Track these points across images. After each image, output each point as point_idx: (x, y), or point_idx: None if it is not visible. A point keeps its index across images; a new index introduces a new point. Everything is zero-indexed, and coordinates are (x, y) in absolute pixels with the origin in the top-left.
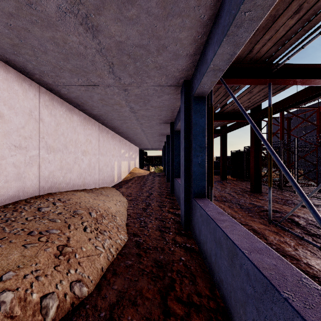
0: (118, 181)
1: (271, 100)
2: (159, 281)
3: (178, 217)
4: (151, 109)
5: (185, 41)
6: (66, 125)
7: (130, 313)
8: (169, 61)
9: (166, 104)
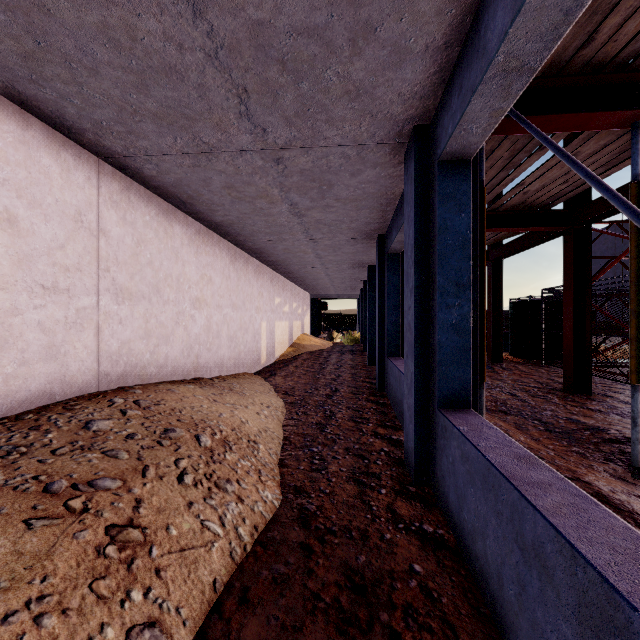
0: (269, 362)
1: (638, 165)
2: (357, 636)
3: (398, 449)
4: (335, 206)
5: (424, 4)
6: (159, 245)
7: None
8: (380, 74)
9: (370, 192)
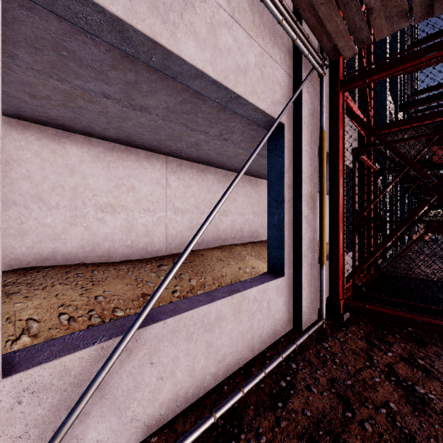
0: None
1: None
2: None
3: None
4: None
5: None
6: None
7: None
8: None
9: None
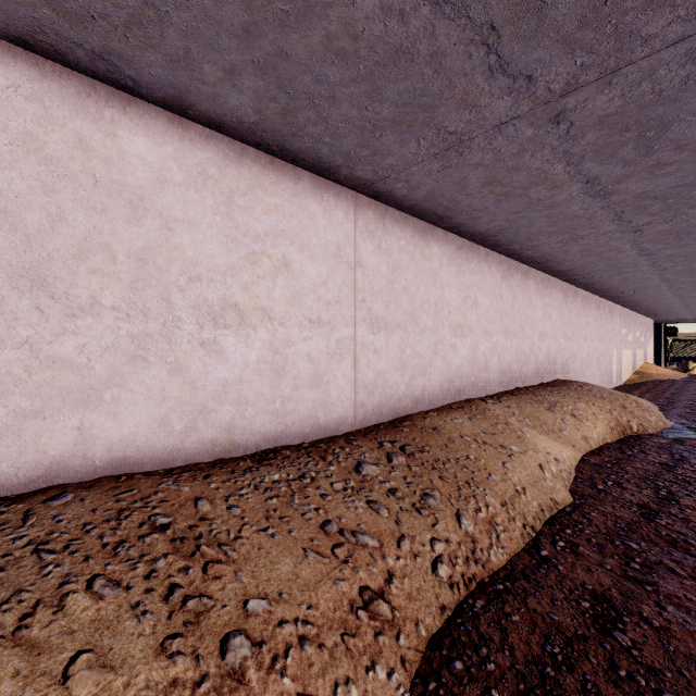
0: (617, 384)
1: None
2: None
3: None
4: None
5: None
6: (573, 310)
7: (692, 441)
8: None
9: None
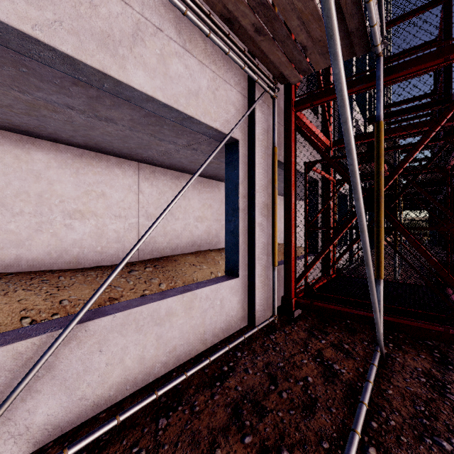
0: None
1: None
2: None
3: None
4: None
5: None
6: (280, 208)
7: None
8: None
9: None
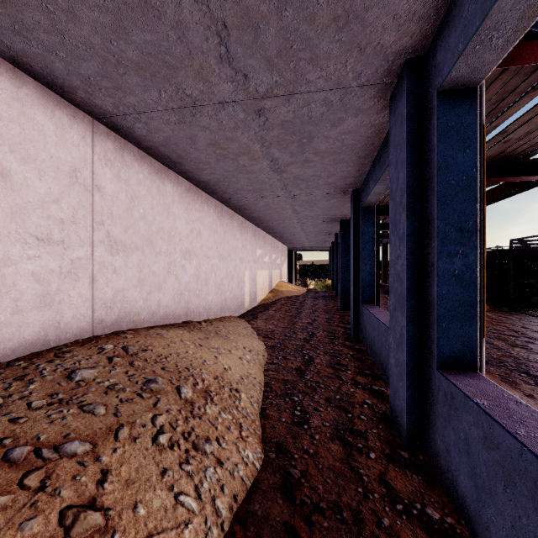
0: (251, 306)
1: None
2: None
3: (381, 401)
4: (314, 161)
5: None
6: (151, 201)
7: None
8: None
9: (349, 144)
